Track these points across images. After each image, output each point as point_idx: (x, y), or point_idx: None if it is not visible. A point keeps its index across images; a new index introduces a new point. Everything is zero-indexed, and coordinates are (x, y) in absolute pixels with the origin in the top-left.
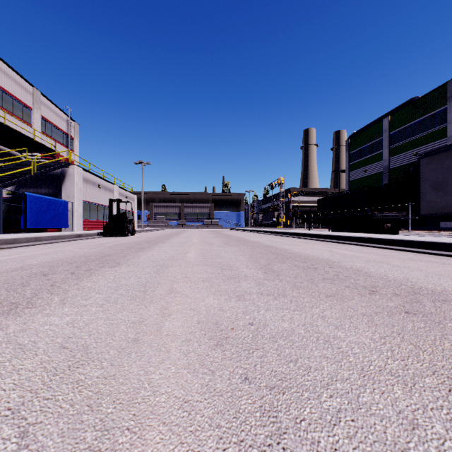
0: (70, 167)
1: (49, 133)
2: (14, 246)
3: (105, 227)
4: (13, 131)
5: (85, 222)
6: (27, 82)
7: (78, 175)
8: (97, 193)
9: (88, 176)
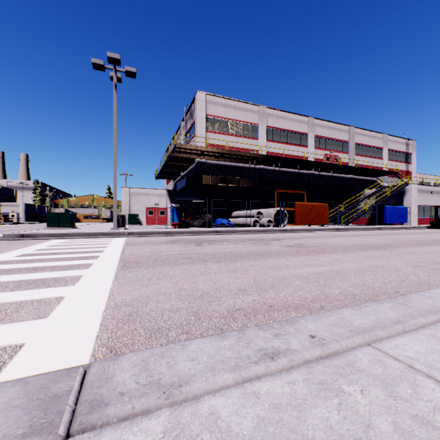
0: (408, 186)
1: (392, 158)
2: (388, 229)
3: (431, 223)
4: (375, 170)
5: (418, 219)
6: (379, 133)
7: (414, 189)
8: (429, 197)
9: (421, 188)
